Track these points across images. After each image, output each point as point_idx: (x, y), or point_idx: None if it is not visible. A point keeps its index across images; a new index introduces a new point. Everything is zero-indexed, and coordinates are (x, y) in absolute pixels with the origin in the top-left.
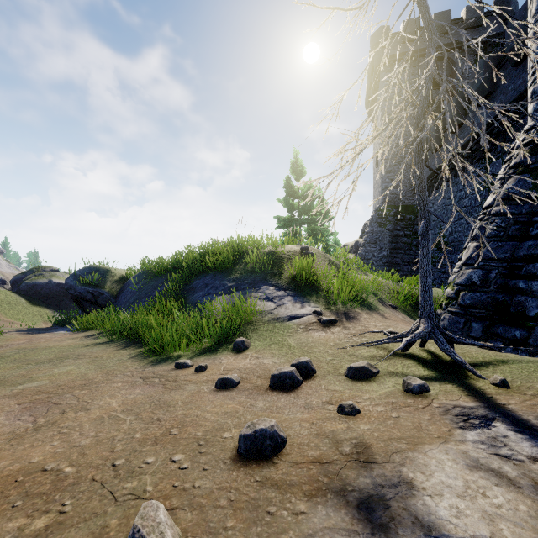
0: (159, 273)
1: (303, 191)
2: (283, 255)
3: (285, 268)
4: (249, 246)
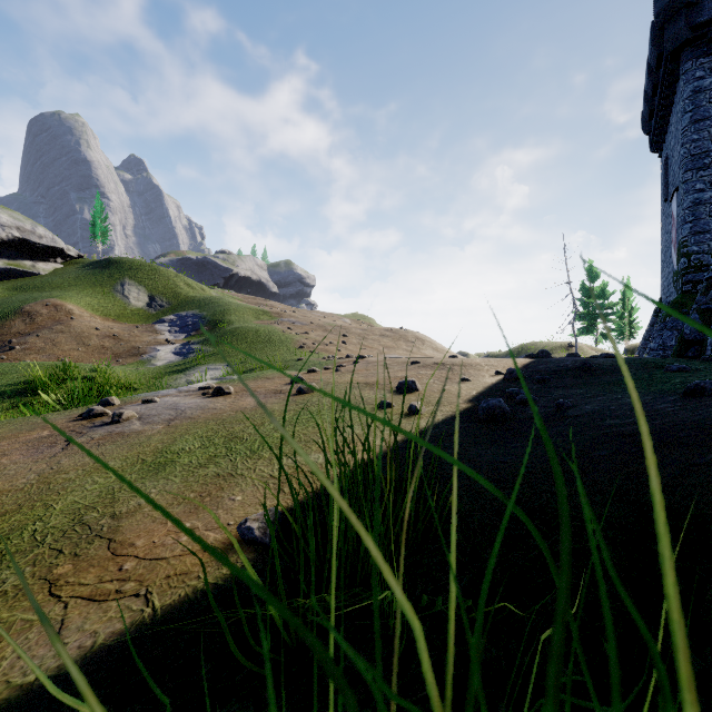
0: (500, 354)
1: (596, 292)
2: (558, 346)
3: (557, 352)
4: (544, 342)
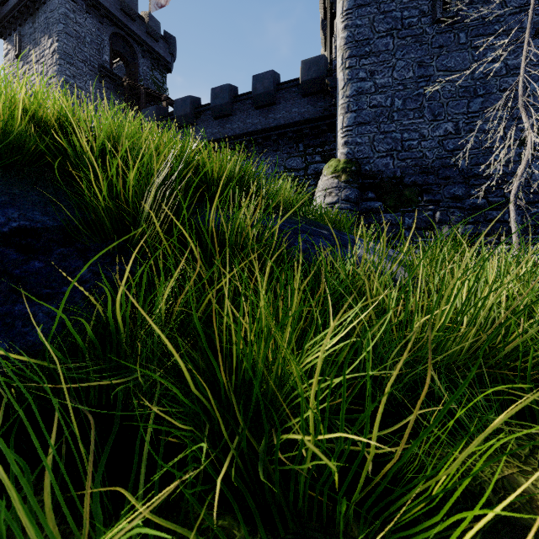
0: None
1: None
2: None
3: None
4: None
